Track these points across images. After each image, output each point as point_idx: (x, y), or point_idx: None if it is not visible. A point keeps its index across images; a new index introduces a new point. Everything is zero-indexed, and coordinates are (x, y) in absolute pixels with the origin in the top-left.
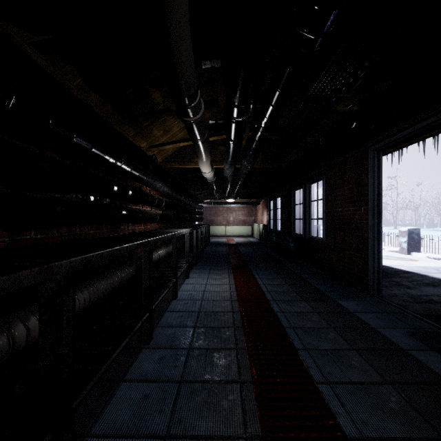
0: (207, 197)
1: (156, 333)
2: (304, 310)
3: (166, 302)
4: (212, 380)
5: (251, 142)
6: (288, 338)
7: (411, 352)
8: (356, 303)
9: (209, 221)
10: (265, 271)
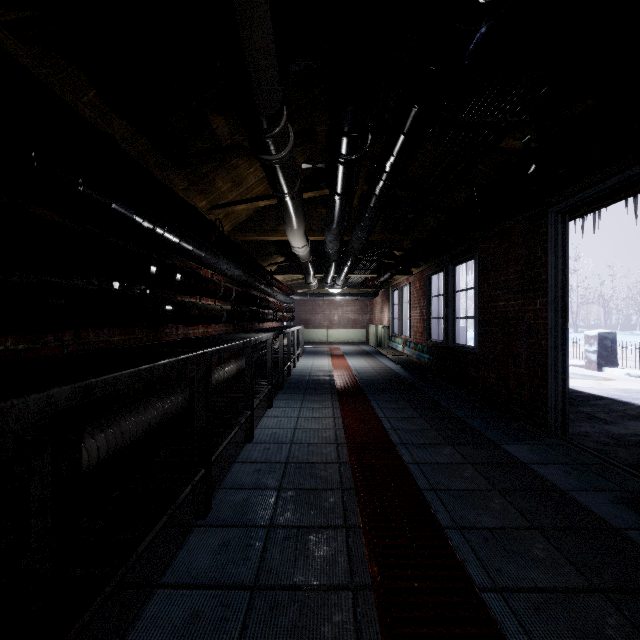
0: (300, 285)
1: (218, 500)
2: (451, 460)
3: (236, 447)
4: (306, 585)
5: (367, 199)
6: (428, 508)
7: (627, 533)
8: (530, 448)
9: (304, 321)
10: (388, 396)
